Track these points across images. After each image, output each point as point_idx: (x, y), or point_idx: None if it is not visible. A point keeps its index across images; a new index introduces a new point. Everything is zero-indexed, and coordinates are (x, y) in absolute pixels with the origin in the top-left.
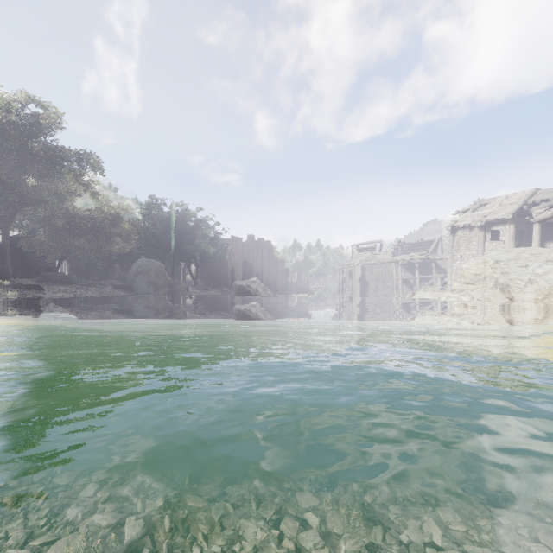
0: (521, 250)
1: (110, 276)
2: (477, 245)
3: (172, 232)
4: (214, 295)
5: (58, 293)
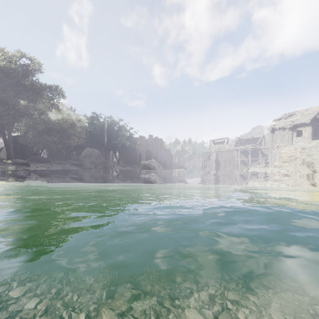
0: (318, 141)
1: (70, 158)
2: (288, 139)
3: (105, 133)
4: (129, 169)
5: (38, 167)
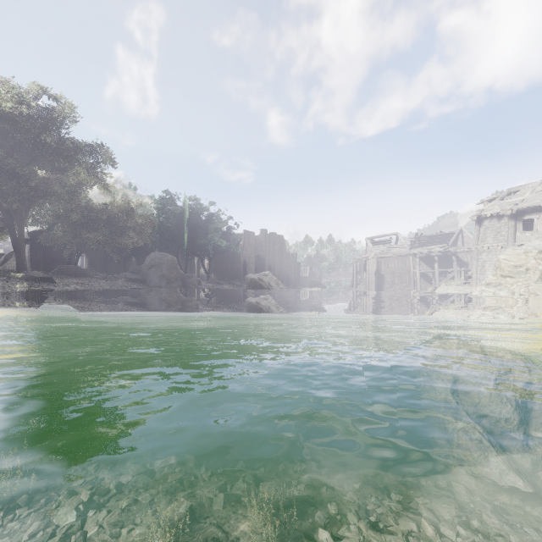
0: None
1: (126, 269)
2: (507, 236)
3: (185, 225)
4: (227, 288)
5: (69, 285)
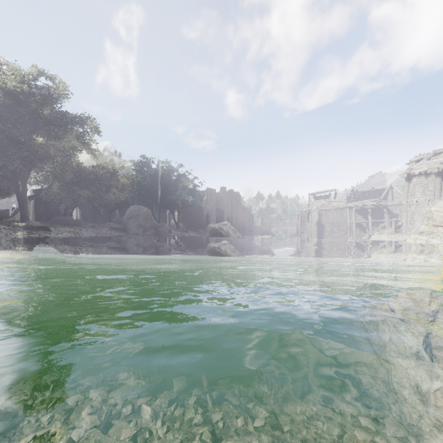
0: None
1: (111, 220)
2: (433, 191)
3: (158, 184)
4: (192, 236)
5: (62, 233)
